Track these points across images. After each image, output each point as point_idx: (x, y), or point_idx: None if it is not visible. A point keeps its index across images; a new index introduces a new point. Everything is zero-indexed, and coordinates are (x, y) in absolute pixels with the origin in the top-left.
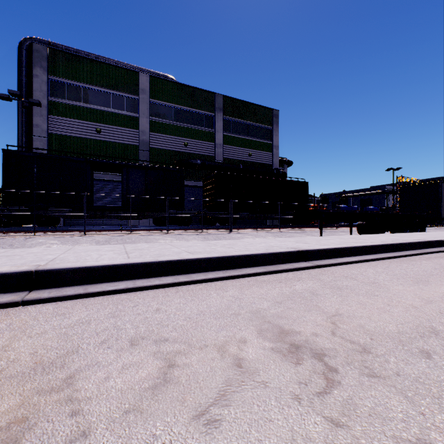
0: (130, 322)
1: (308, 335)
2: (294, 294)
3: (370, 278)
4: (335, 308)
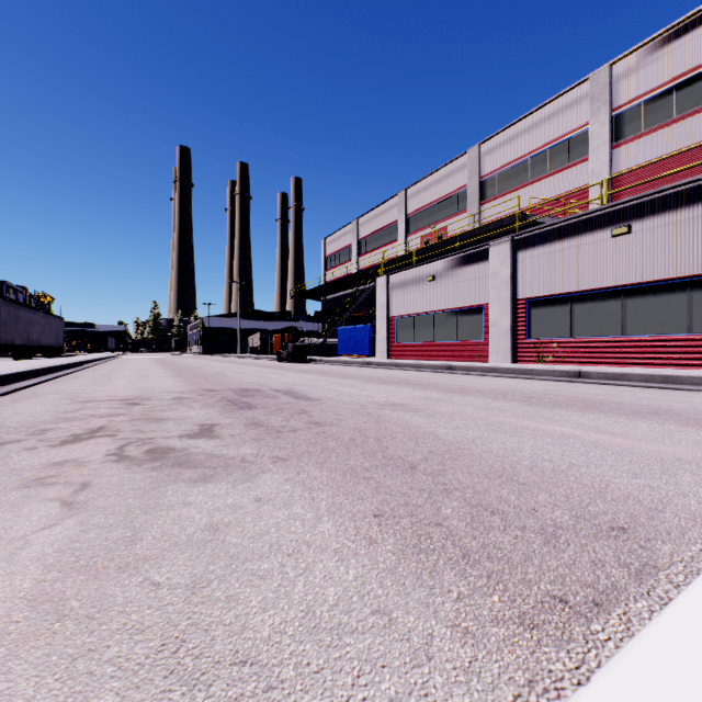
0: (33, 415)
1: (119, 399)
2: (65, 398)
3: (76, 389)
4: (103, 395)
